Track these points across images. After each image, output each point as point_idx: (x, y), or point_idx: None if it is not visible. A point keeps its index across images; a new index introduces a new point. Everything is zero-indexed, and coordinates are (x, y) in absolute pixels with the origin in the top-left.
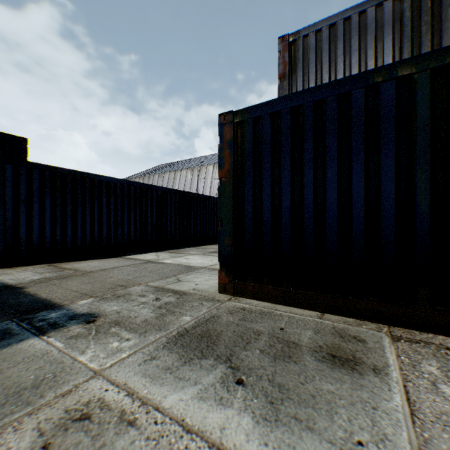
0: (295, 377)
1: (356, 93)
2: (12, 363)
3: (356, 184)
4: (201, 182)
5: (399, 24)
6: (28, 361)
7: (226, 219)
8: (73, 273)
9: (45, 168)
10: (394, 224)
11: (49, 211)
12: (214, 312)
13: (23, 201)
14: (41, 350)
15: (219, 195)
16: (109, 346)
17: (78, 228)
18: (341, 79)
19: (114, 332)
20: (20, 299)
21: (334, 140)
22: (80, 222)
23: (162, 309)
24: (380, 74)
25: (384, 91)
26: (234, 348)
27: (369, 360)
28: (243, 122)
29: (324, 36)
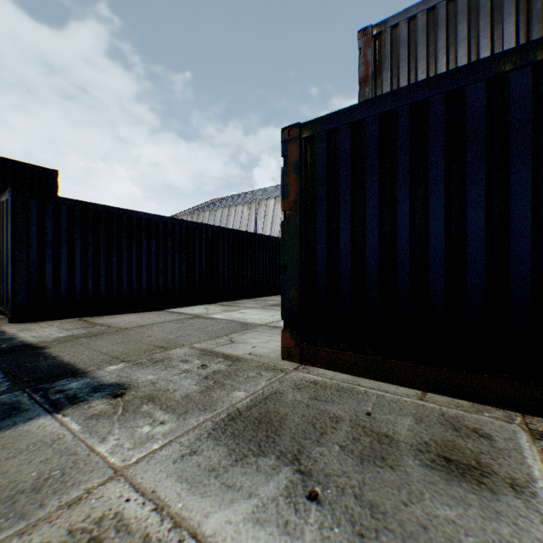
0: (394, 492)
1: (472, 89)
2: (13, 451)
3: (473, 215)
4: (260, 220)
5: (525, 0)
6: (33, 450)
7: (292, 263)
8: (105, 330)
9: (74, 204)
10: (529, 270)
11: (79, 255)
12: (276, 386)
13: (49, 243)
14: (51, 434)
15: (283, 233)
16: (137, 432)
17: (113, 275)
18: (450, 70)
19: (145, 412)
20: (38, 363)
21: (440, 156)
22: (115, 268)
23: (208, 380)
24: (508, 59)
25: (514, 84)
26: (303, 441)
27: (502, 468)
28: (314, 137)
29: (419, 24)
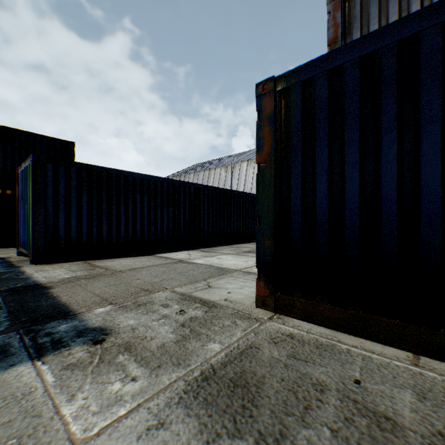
0: None
1: None
2: None
3: None
4: (235, 179)
5: None
6: (0, 406)
7: (266, 214)
8: (102, 273)
9: (82, 166)
10: None
11: (86, 208)
12: (252, 338)
13: (62, 199)
14: (24, 386)
15: (257, 185)
16: (107, 390)
17: (113, 225)
18: None
19: (120, 363)
20: (39, 303)
21: (435, 94)
22: (115, 219)
23: (185, 328)
24: None
25: None
26: (285, 417)
27: None
28: (288, 90)
29: None
